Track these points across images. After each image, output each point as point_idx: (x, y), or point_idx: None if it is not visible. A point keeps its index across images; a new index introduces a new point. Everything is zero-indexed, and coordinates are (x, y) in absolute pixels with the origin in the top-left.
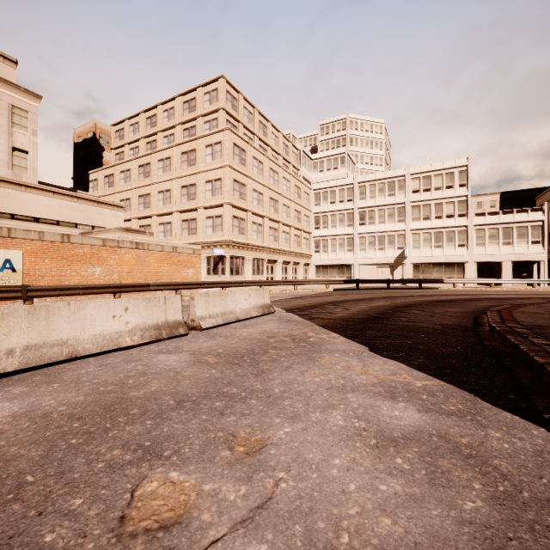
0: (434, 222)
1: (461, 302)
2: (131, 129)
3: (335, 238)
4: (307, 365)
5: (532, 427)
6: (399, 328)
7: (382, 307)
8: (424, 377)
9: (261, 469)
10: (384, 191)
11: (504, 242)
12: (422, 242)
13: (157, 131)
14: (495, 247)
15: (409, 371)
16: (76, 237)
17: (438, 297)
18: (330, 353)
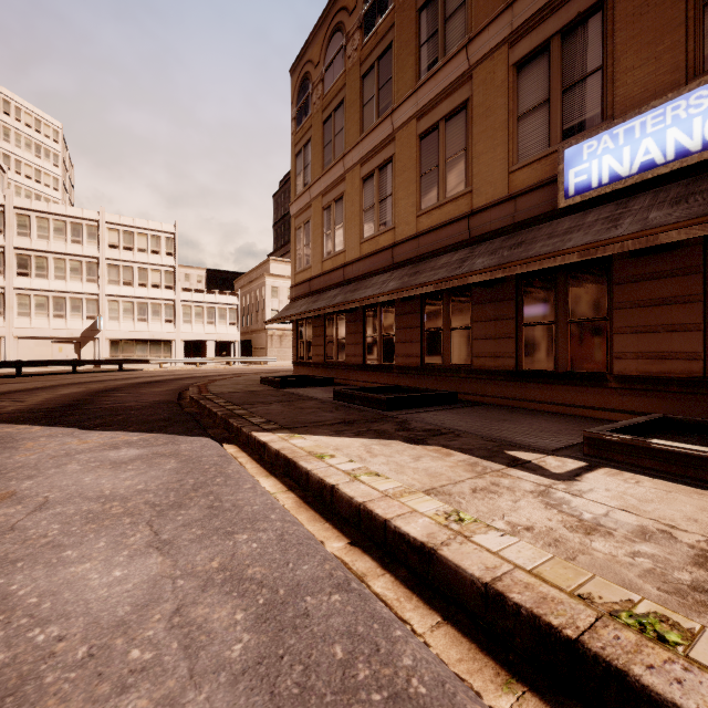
0: (138, 289)
1: (169, 382)
2: None
3: None
4: (9, 452)
5: (203, 439)
6: (106, 410)
7: (76, 394)
8: (140, 434)
9: (26, 498)
10: (65, 233)
11: (209, 322)
12: (123, 313)
13: None
14: (201, 326)
15: (126, 434)
16: None
17: (144, 379)
18: (33, 440)
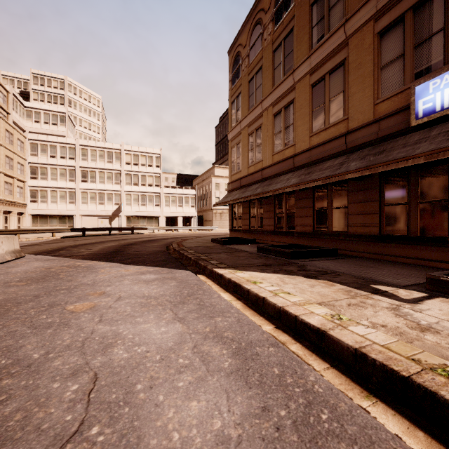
0: (141, 187)
1: (159, 240)
2: None
3: (56, 190)
4: (95, 274)
5: (186, 271)
6: (132, 255)
7: (115, 246)
8: (153, 268)
9: (111, 295)
10: (104, 157)
11: (179, 205)
12: (133, 201)
13: None
14: (175, 208)
15: (146, 267)
16: None
17: (146, 239)
18: (103, 268)
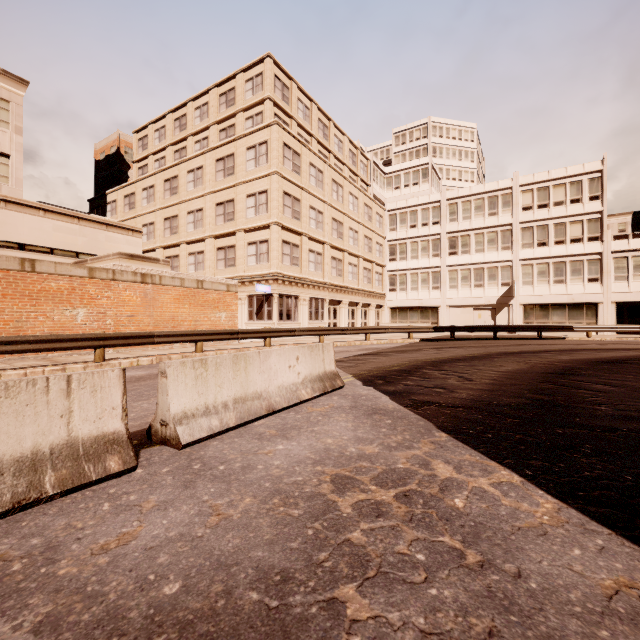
0: (553, 248)
1: None
2: (157, 135)
3: (416, 272)
4: None
5: None
6: None
7: (524, 374)
8: None
9: None
10: (483, 209)
11: None
12: (536, 276)
13: (187, 136)
14: None
15: None
16: (45, 264)
17: (590, 354)
18: None
